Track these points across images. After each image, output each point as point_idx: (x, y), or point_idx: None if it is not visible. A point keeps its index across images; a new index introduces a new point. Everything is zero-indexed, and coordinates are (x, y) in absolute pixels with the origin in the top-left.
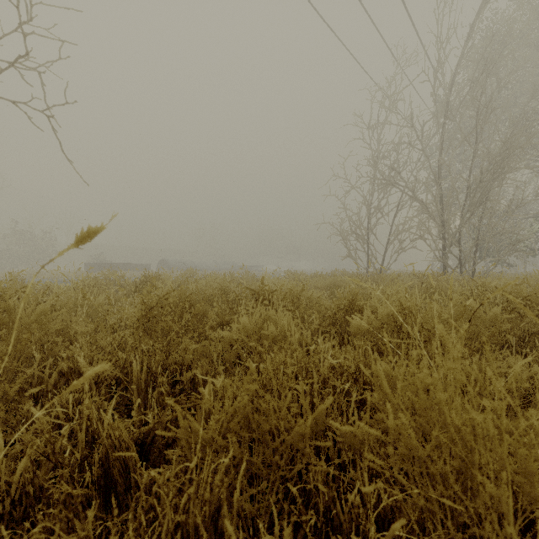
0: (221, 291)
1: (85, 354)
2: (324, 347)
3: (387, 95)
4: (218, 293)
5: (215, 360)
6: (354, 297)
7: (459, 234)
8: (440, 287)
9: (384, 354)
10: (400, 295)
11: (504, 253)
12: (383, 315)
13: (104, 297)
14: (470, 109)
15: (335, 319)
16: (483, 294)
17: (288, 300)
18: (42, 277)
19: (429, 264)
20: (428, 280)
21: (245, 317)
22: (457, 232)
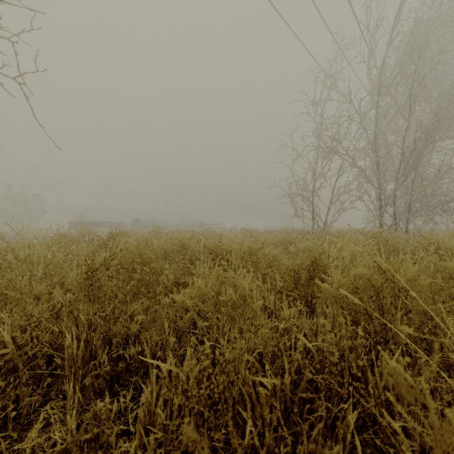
0: (181, 248)
1: (16, 324)
2: (289, 313)
3: (330, 75)
4: (178, 249)
5: (166, 329)
6: (317, 256)
7: (394, 196)
8: (391, 244)
9: (361, 326)
10: (365, 254)
11: (434, 212)
12: (356, 278)
13: (62, 255)
14: (403, 86)
15: (297, 279)
16: (453, 253)
17: (249, 261)
18: (30, 233)
19: (394, 222)
20: (378, 237)
21: (200, 281)
22: (392, 194)
